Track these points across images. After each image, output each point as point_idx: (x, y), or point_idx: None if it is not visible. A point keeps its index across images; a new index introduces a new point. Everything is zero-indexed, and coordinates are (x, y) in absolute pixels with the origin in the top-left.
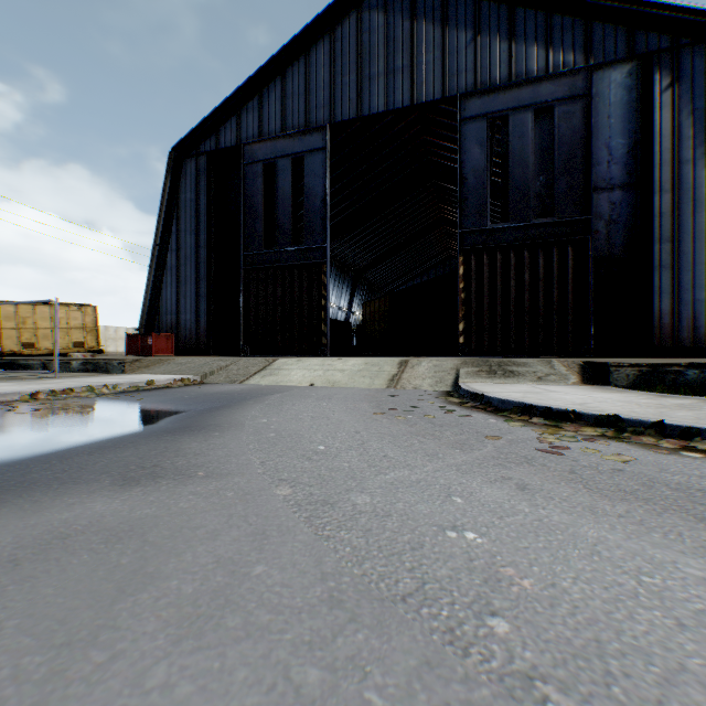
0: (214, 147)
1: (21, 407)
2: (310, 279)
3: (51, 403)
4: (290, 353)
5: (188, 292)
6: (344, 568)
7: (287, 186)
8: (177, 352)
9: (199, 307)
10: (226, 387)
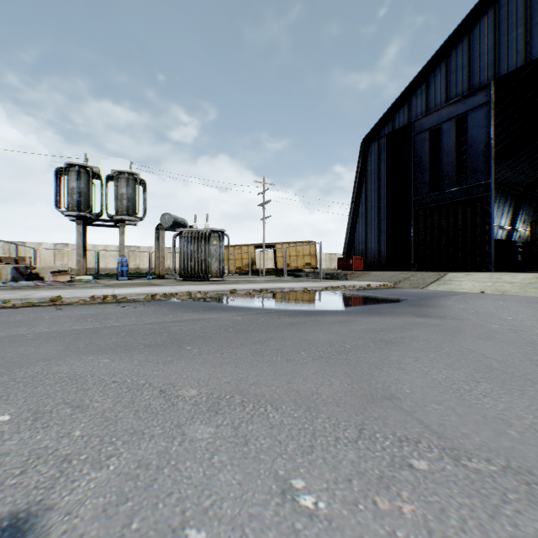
0: (390, 130)
1: (327, 292)
2: (472, 210)
3: (336, 292)
4: (453, 269)
5: (372, 230)
6: (534, 341)
7: (450, 142)
8: (365, 268)
9: (380, 238)
10: (414, 290)
